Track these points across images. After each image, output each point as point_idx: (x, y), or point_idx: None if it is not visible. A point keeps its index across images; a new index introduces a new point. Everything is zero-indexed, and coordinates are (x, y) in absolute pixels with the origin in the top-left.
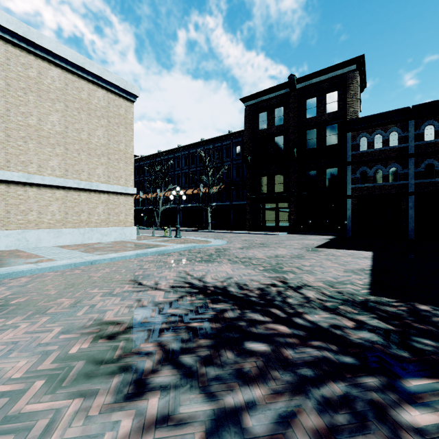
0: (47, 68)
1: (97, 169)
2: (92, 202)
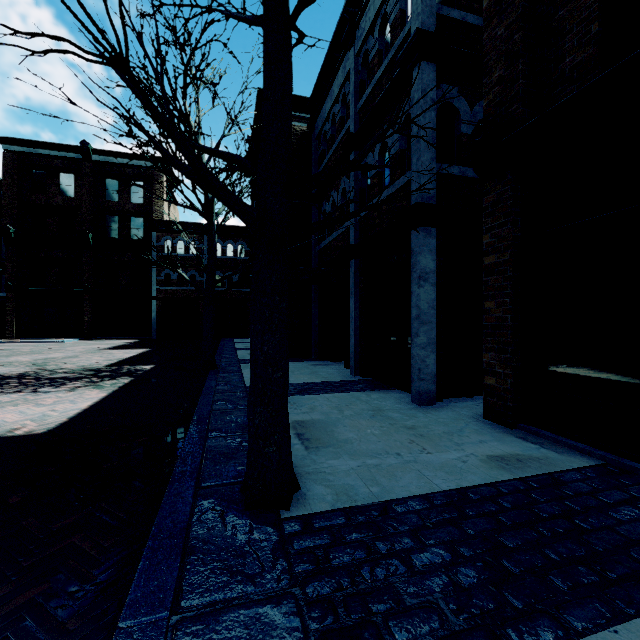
0: None
1: None
2: None
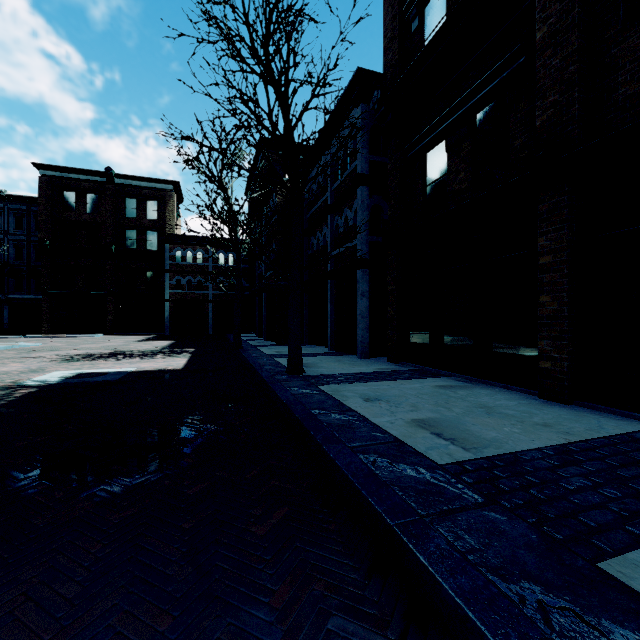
0: None
1: None
2: None
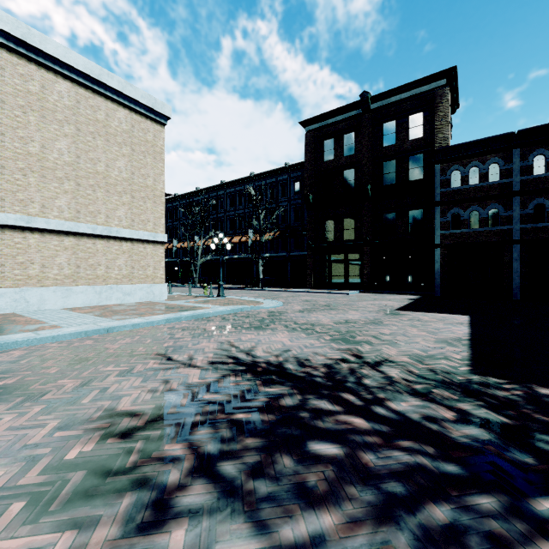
0: (53, 80)
1: (118, 210)
2: (112, 252)
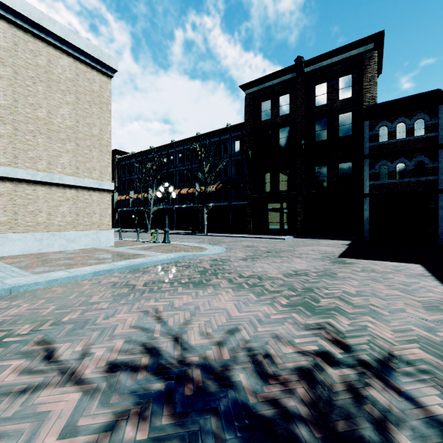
0: None
1: (61, 158)
2: (54, 198)
